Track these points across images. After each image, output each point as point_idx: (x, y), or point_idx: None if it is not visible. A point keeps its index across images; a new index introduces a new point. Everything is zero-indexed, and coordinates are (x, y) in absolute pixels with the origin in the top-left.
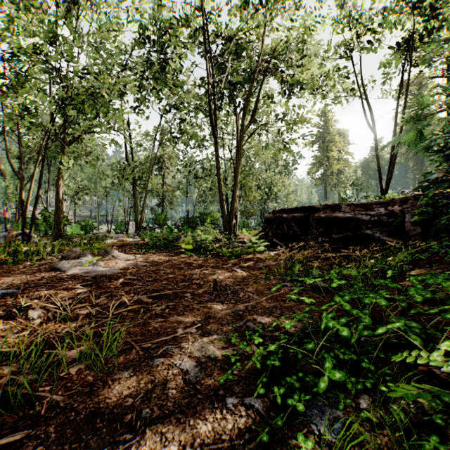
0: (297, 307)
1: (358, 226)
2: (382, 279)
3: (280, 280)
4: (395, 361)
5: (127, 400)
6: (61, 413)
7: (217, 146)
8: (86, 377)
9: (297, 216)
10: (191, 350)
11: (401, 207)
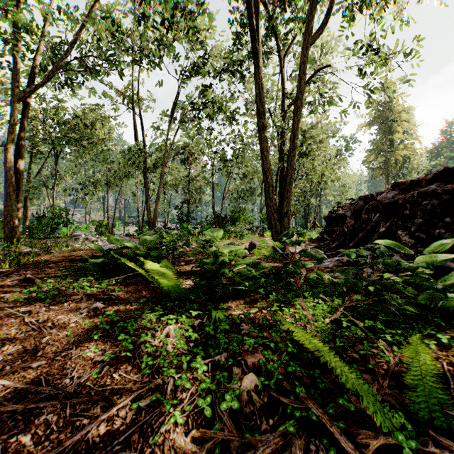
0: None
1: None
2: None
3: None
4: None
5: None
6: None
7: (258, 70)
8: None
9: None
10: None
11: None
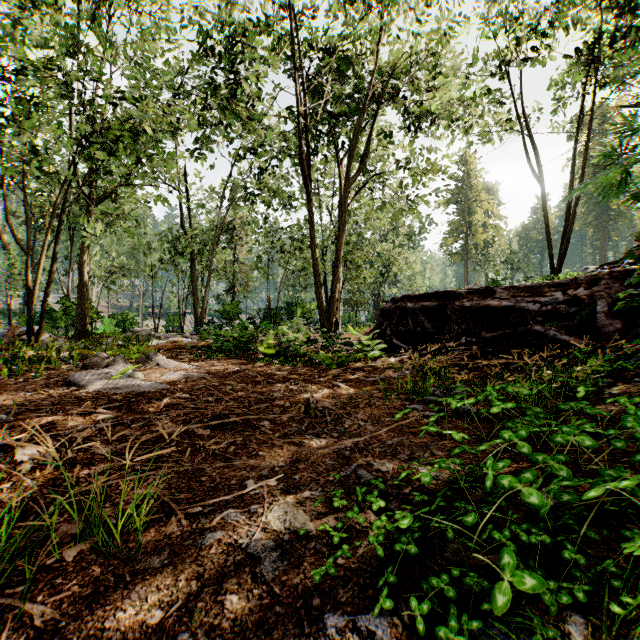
0: (436, 445)
1: (521, 319)
2: (566, 400)
3: (407, 401)
4: (633, 554)
5: (153, 613)
6: (35, 639)
7: (311, 205)
8: (90, 568)
9: (428, 305)
10: (267, 518)
11: (590, 291)
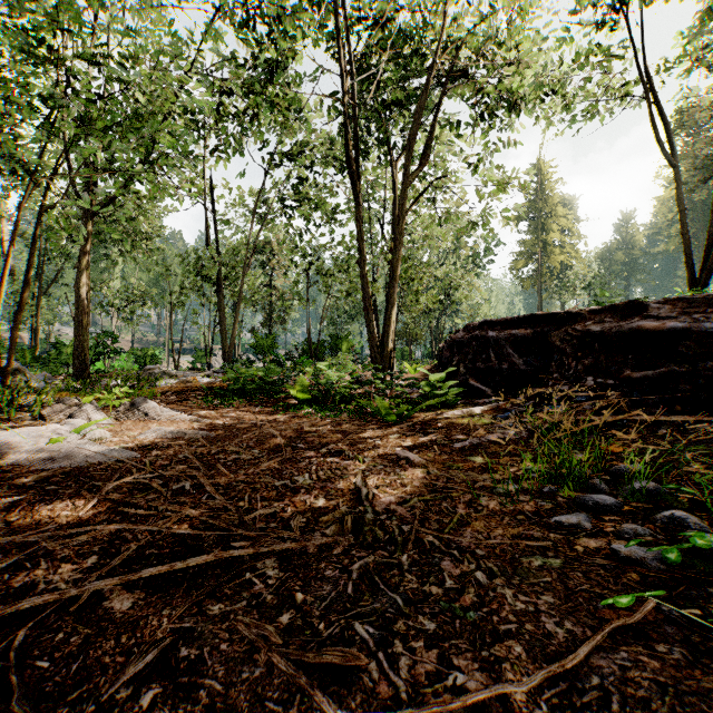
0: None
1: (704, 348)
2: None
3: (545, 500)
4: None
5: None
6: None
7: (360, 209)
8: None
9: (519, 334)
10: None
11: None
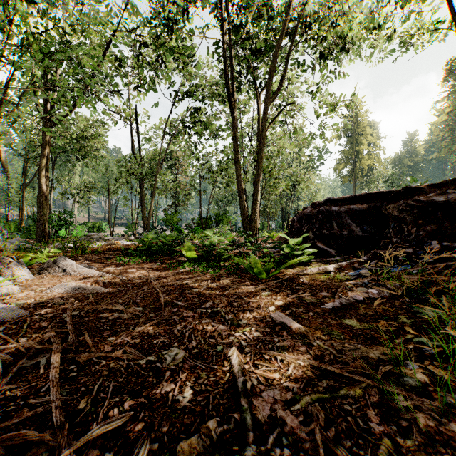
0: None
1: None
2: None
3: None
4: None
5: None
6: None
7: (235, 121)
8: None
9: (356, 208)
10: None
11: None
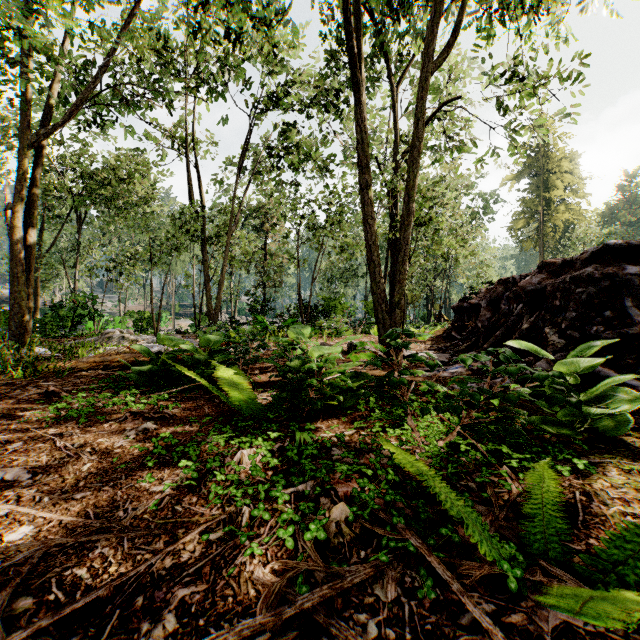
0: None
1: None
2: None
3: None
4: None
5: None
6: None
7: (360, 107)
8: None
9: None
10: None
11: None
